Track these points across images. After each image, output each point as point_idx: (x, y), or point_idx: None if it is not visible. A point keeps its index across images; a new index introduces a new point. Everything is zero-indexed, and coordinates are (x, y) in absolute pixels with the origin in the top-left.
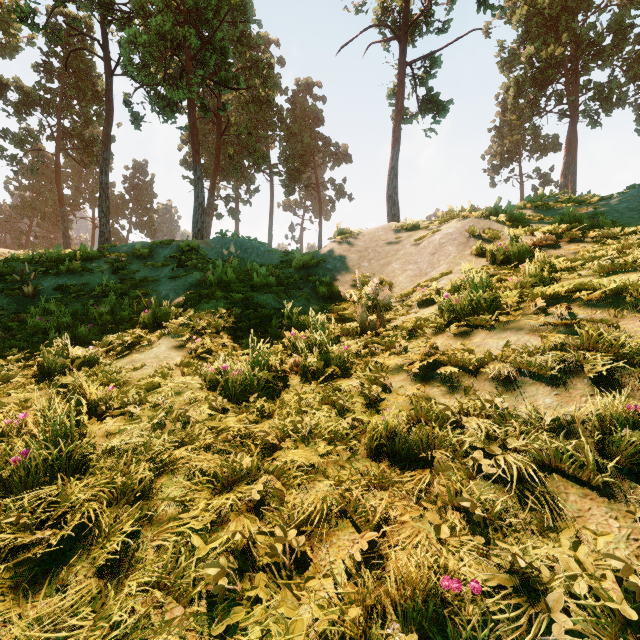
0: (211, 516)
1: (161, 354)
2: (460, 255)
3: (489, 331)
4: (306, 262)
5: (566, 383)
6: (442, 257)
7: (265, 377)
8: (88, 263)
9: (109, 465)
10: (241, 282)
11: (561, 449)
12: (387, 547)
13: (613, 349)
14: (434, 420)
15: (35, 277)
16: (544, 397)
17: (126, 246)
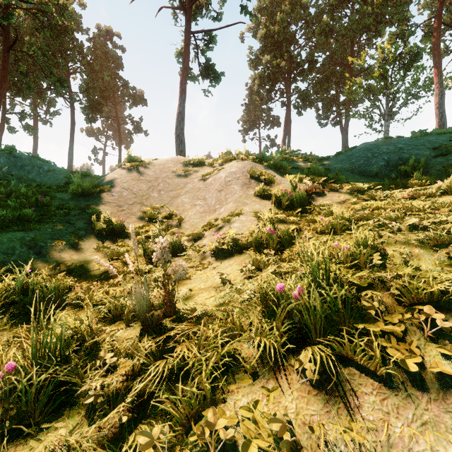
0: None
1: None
2: (245, 195)
3: (378, 382)
4: (86, 188)
5: None
6: (229, 195)
7: None
8: None
9: None
10: None
11: None
12: None
13: None
14: None
15: None
16: None
17: None
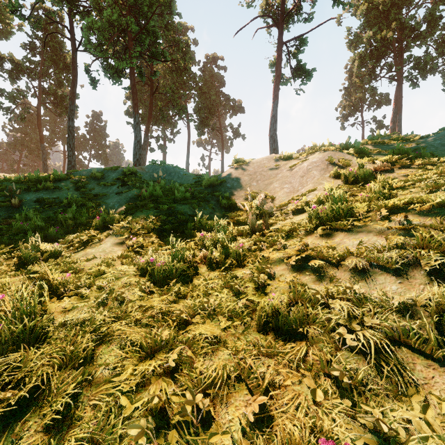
0: (137, 379)
1: (107, 249)
2: (322, 177)
3: (346, 233)
4: (212, 182)
5: (407, 274)
6: (309, 179)
7: (181, 267)
8: (58, 183)
9: (61, 337)
10: (166, 196)
11: (407, 327)
12: (275, 413)
13: (442, 248)
14: (307, 302)
15: (20, 193)
16: (391, 285)
17: (85, 171)
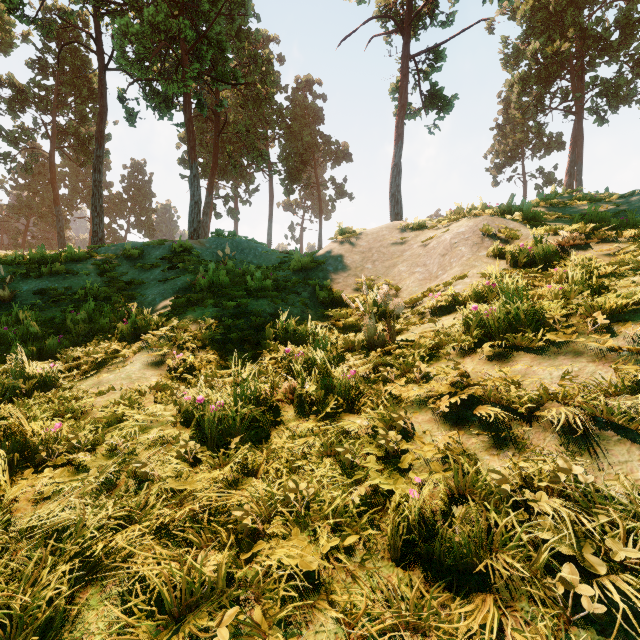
0: None
1: (134, 373)
2: (475, 256)
3: (534, 355)
4: (305, 264)
5: None
6: (454, 259)
7: (251, 414)
8: (73, 264)
9: (9, 571)
10: (235, 285)
11: None
12: None
13: None
14: (483, 497)
15: (12, 280)
16: None
17: (116, 246)
